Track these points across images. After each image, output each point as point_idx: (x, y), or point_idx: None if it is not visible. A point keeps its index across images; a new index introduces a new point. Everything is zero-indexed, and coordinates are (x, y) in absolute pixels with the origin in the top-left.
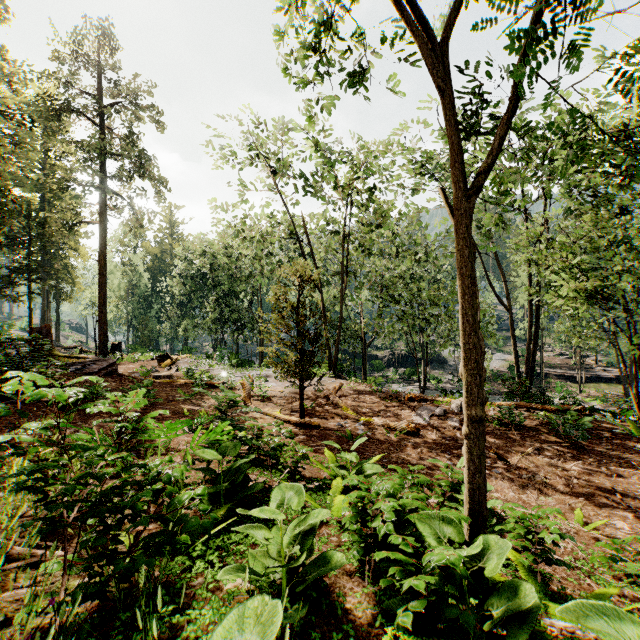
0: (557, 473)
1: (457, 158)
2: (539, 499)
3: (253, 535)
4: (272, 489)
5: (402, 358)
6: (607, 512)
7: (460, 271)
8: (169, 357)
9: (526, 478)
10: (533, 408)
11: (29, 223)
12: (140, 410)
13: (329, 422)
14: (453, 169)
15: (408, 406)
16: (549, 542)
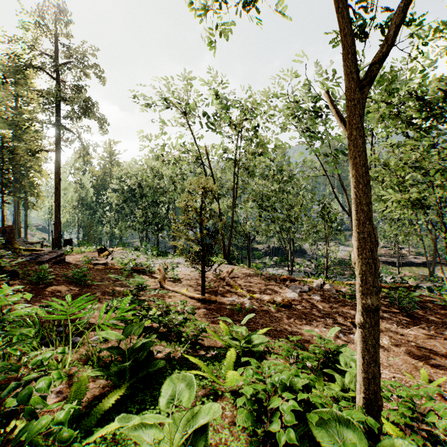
0: (398, 337)
1: (350, 49)
2: (389, 359)
3: (141, 439)
4: (175, 361)
5: (275, 250)
6: (442, 370)
7: (353, 161)
8: (106, 249)
9: None
10: None
11: (2, 151)
12: (77, 290)
13: (224, 298)
14: (346, 61)
15: (282, 285)
16: (441, 428)
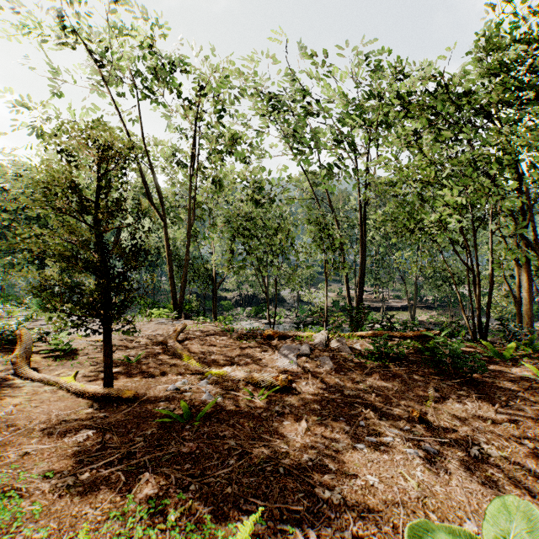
0: (495, 431)
1: None
2: None
3: None
4: None
5: (248, 298)
6: None
7: None
8: None
9: (479, 456)
10: (390, 336)
11: None
12: None
13: (158, 385)
14: None
15: (268, 346)
16: None
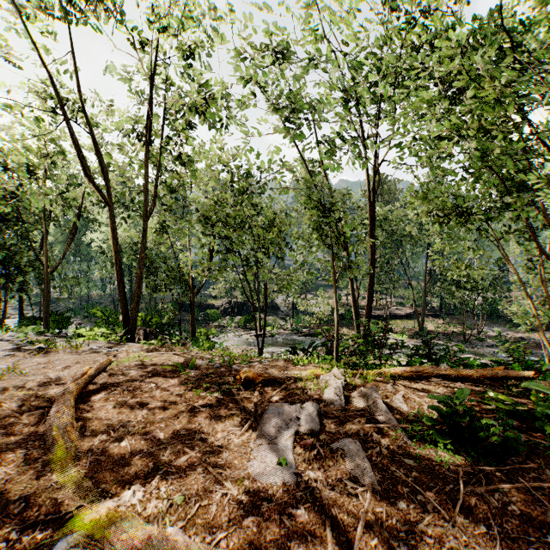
0: None
1: None
2: None
3: None
4: None
5: (238, 306)
6: None
7: None
8: None
9: None
10: (440, 374)
11: None
12: None
13: None
14: None
15: (241, 406)
16: None
